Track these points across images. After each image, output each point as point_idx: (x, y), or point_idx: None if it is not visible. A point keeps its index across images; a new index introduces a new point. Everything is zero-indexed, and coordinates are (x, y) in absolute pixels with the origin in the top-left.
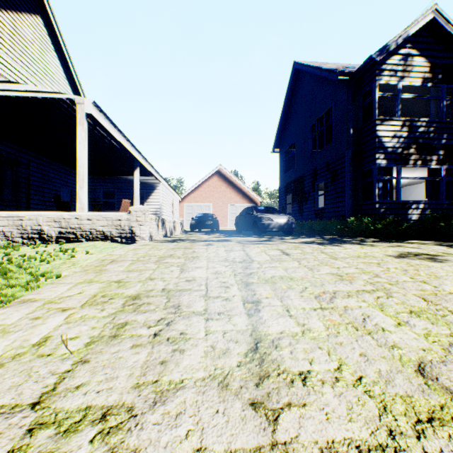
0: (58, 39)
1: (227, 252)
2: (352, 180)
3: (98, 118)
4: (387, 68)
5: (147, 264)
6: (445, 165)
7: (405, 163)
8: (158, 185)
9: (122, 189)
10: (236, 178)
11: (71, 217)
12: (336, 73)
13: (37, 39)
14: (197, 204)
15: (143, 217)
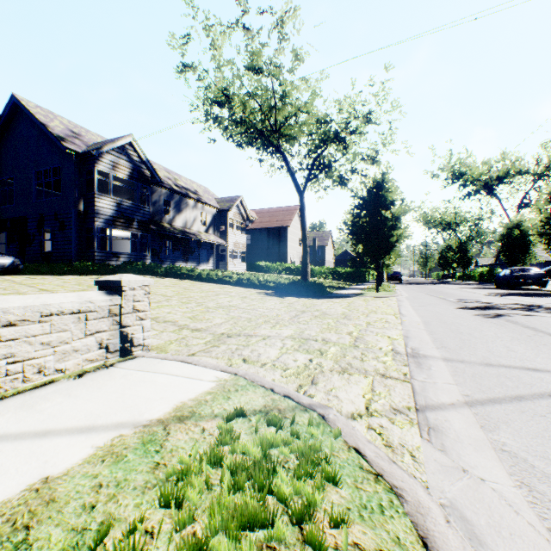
0: None
1: None
2: (78, 232)
3: None
4: (104, 160)
5: None
6: (140, 232)
7: (116, 227)
8: None
9: None
10: None
11: None
12: (65, 146)
13: None
14: None
15: None
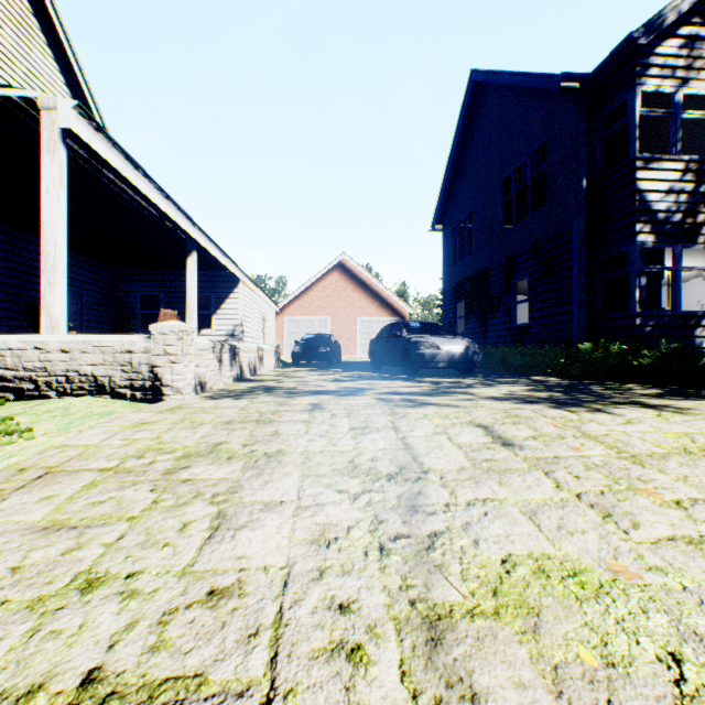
0: (53, 24)
1: (356, 434)
2: (585, 273)
3: (90, 142)
4: (656, 62)
5: (130, 488)
6: None
7: (690, 240)
8: (235, 286)
9: (173, 292)
10: (370, 275)
11: (26, 346)
12: (557, 75)
13: (11, 18)
14: (305, 317)
15: (178, 346)
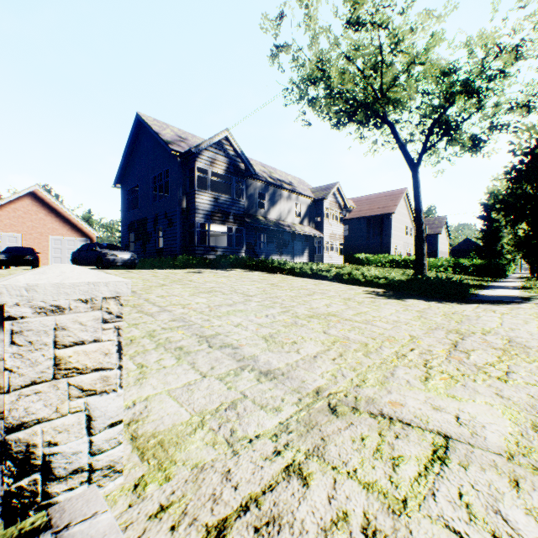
0: None
1: None
2: (182, 228)
3: None
4: (203, 157)
5: None
6: (235, 226)
7: (214, 222)
8: None
9: None
10: (63, 206)
11: None
12: (170, 149)
13: None
14: None
15: None
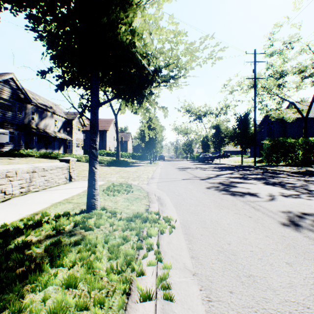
0: None
1: None
2: None
3: None
4: None
5: None
6: (18, 131)
7: (2, 128)
8: None
9: None
10: None
11: None
12: None
13: None
14: None
15: None
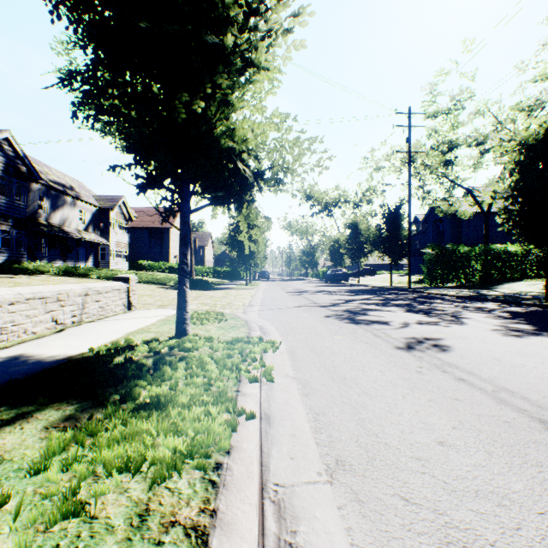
0: None
1: None
2: None
3: None
4: None
5: None
6: (16, 229)
7: None
8: None
9: None
10: None
11: None
12: None
13: None
14: None
15: None
